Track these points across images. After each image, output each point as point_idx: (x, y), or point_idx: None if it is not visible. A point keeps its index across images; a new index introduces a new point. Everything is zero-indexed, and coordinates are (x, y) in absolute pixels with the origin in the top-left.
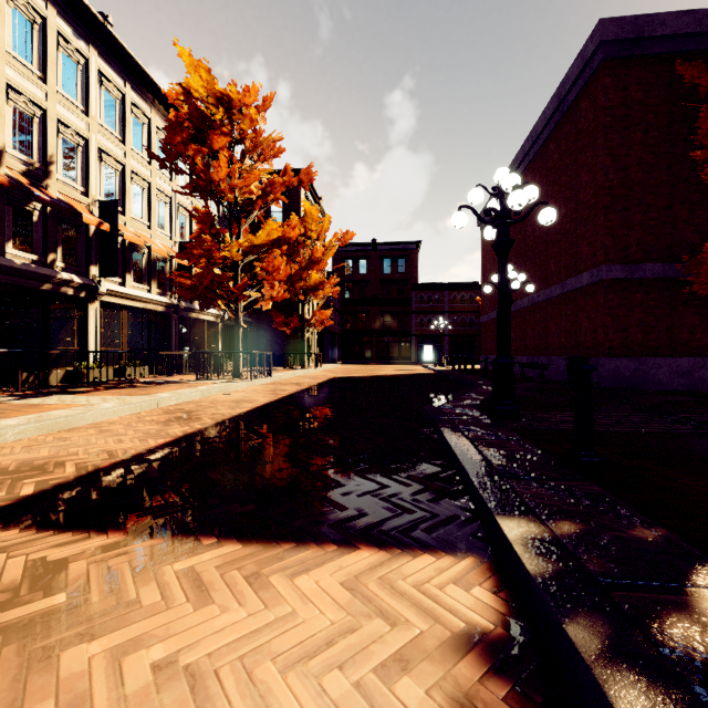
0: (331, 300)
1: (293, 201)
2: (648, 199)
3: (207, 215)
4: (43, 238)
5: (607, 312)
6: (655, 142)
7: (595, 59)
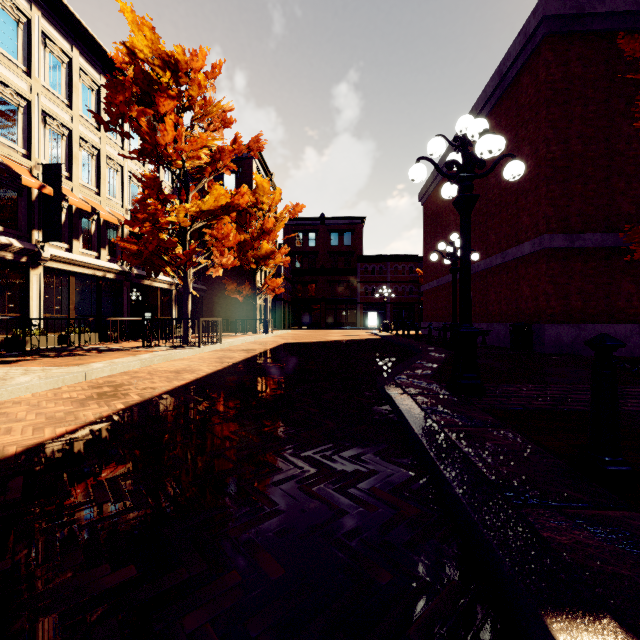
0: (282, 270)
1: (246, 175)
2: (588, 171)
3: (154, 179)
4: None
5: (549, 280)
6: (594, 116)
7: (537, 34)
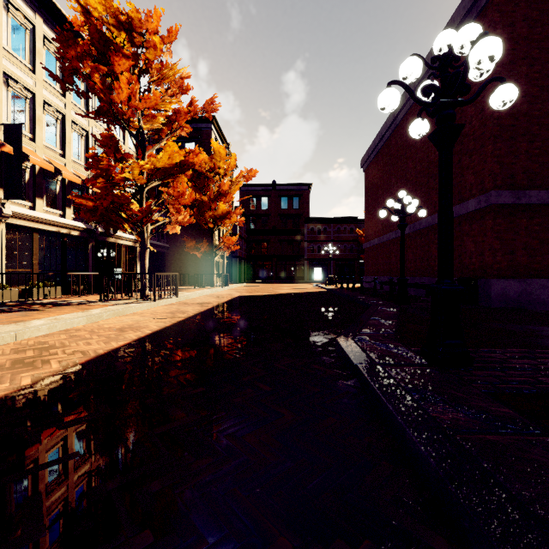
0: (238, 230)
1: (205, 144)
2: (533, 129)
3: (110, 138)
4: None
5: (496, 236)
6: (539, 75)
7: None
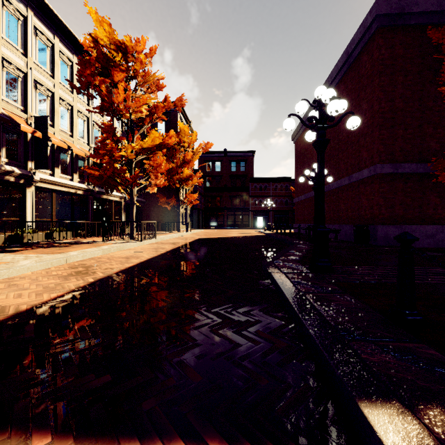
0: (197, 188)
1: (172, 123)
2: (407, 121)
3: (110, 127)
4: None
5: (381, 195)
6: (411, 83)
7: (372, 27)
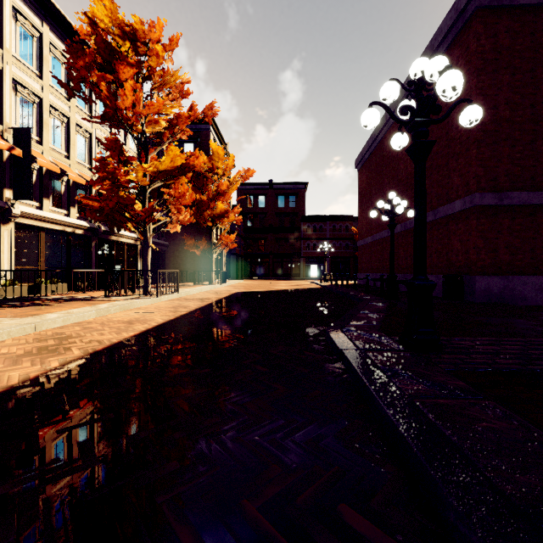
0: (236, 228)
1: (203, 144)
2: (515, 135)
3: (115, 142)
4: None
5: (480, 235)
6: (521, 84)
7: (468, 9)
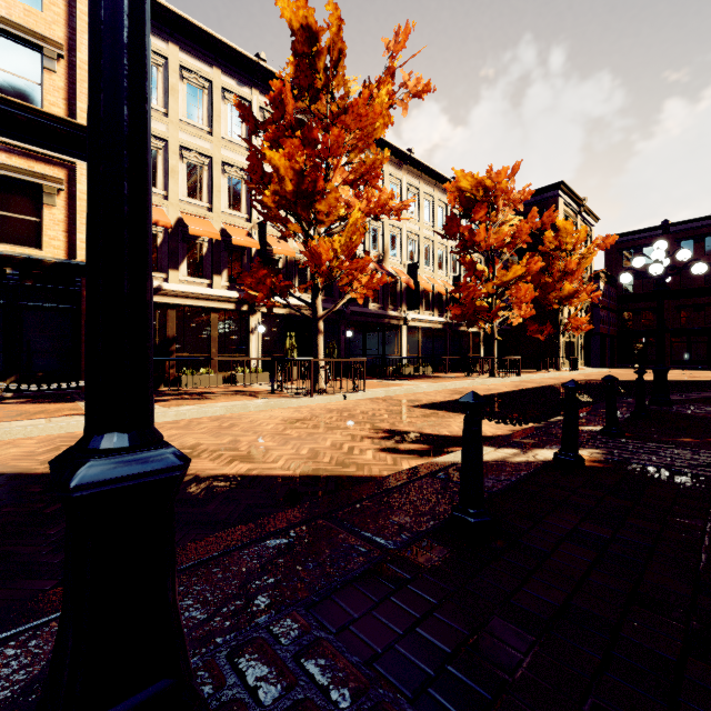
0: (600, 300)
1: None
2: None
3: (471, 264)
4: (382, 294)
5: None
6: None
7: None
